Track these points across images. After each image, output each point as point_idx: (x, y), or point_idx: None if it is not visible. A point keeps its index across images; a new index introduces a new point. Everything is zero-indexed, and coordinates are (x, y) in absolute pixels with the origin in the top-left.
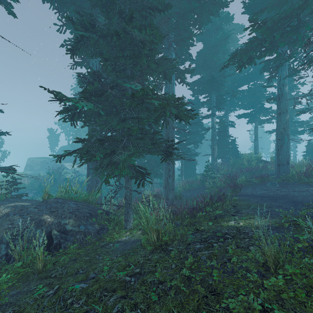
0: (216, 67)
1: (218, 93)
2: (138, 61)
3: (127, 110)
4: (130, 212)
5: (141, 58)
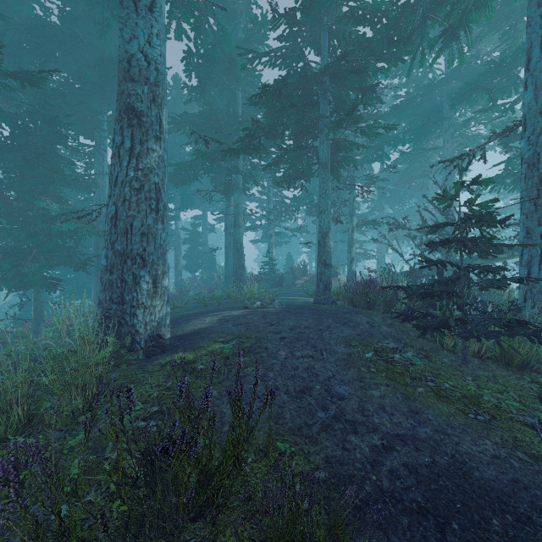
0: (180, 160)
1: (182, 192)
2: (50, 185)
3: (38, 224)
4: (42, 324)
5: (53, 182)
